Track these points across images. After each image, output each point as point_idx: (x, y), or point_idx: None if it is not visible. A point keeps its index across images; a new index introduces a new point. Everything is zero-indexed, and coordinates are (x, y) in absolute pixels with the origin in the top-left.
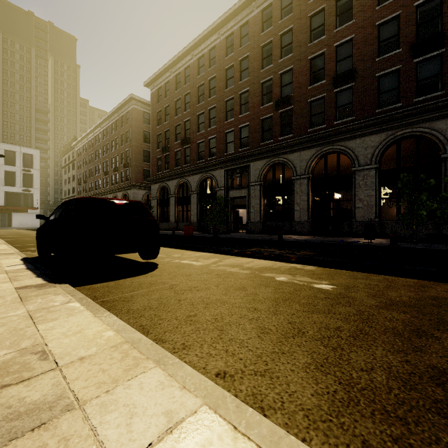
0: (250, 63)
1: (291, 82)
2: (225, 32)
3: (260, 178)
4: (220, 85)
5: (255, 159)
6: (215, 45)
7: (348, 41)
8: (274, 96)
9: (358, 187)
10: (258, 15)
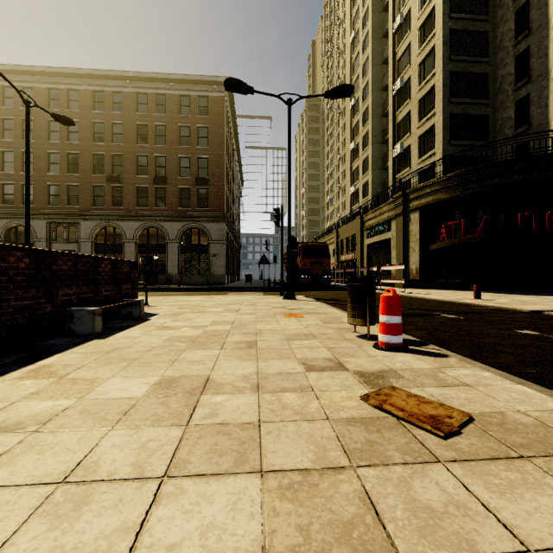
0: (81, 130)
1: (122, 165)
2: (48, 82)
3: (92, 236)
4: (40, 133)
5: (86, 218)
6: (32, 86)
7: (163, 156)
8: (106, 171)
9: (169, 253)
10: (90, 92)
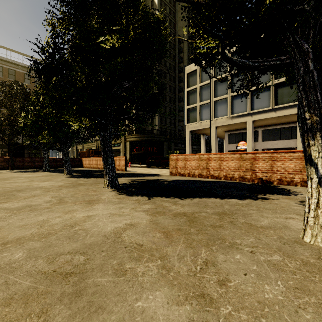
0: None
1: None
2: None
3: None
4: None
5: None
6: None
7: None
8: None
9: None
10: None
